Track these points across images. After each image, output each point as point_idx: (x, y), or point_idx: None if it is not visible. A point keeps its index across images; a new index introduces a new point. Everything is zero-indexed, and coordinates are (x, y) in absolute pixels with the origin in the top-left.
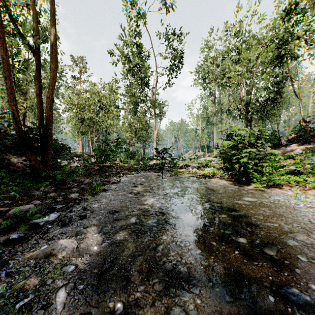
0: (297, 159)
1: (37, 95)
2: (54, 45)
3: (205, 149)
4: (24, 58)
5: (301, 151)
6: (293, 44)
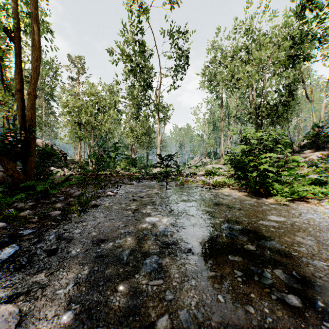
0: (320, 167)
1: (17, 91)
2: (37, 30)
3: (212, 156)
4: None
5: (317, 158)
6: (304, 45)
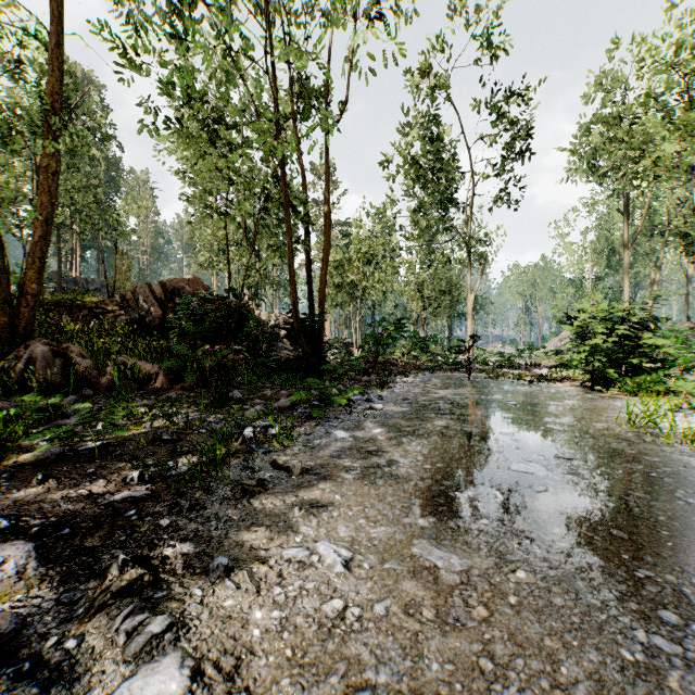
0: None
1: (307, 274)
2: (329, 213)
3: None
4: (299, 236)
5: None
6: None
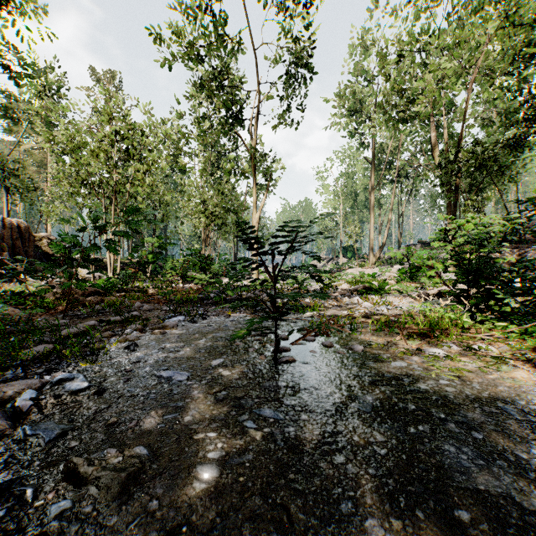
0: None
1: None
2: None
3: (350, 253)
4: None
5: None
6: None
